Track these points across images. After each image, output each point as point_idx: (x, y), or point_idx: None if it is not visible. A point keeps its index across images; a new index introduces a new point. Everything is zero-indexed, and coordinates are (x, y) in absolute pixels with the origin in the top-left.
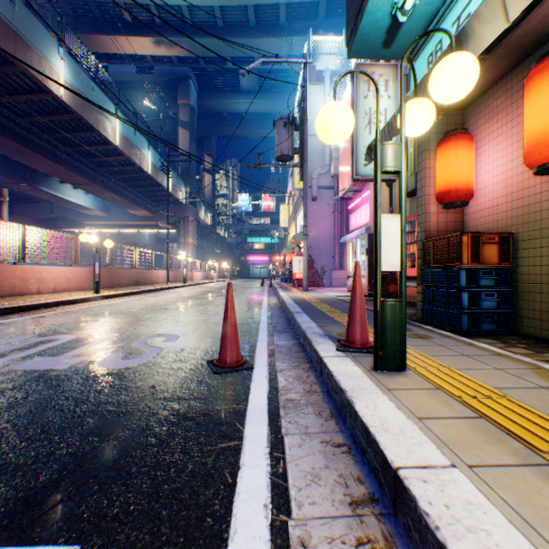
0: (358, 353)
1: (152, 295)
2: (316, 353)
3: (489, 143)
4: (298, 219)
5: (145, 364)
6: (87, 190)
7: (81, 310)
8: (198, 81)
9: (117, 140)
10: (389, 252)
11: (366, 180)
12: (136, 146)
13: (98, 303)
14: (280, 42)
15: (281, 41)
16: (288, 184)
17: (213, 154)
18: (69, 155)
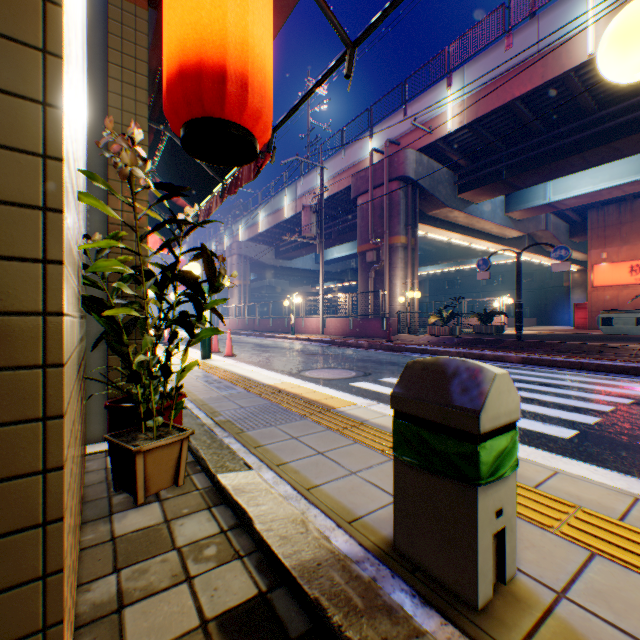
0: None
1: None
2: None
3: None
4: None
5: None
6: None
7: None
8: None
9: None
10: None
11: None
12: None
13: None
14: None
15: None
16: None
17: None
18: None
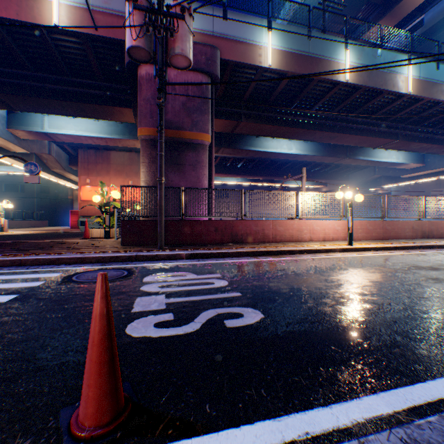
0: None
1: (419, 252)
2: None
3: None
4: None
5: (131, 340)
6: (389, 148)
7: (302, 260)
8: None
9: (407, 88)
10: None
11: None
12: (438, 81)
13: (336, 254)
14: None
15: None
16: None
17: None
18: (367, 125)
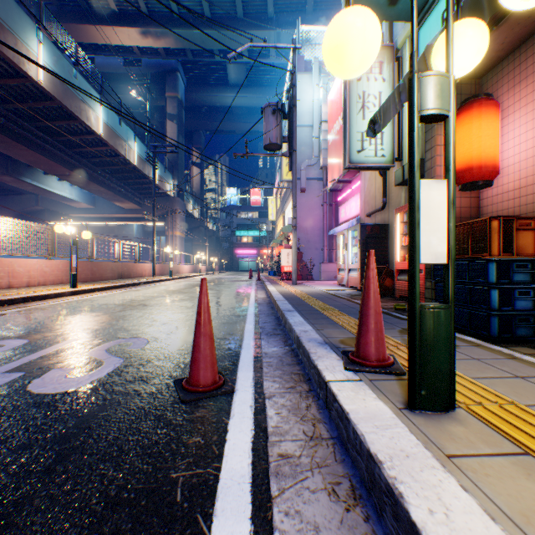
0: (376, 375)
1: (134, 289)
2: (317, 373)
3: (515, 113)
4: (287, 211)
5: (92, 387)
6: (71, 181)
7: (49, 307)
8: (186, 74)
9: (101, 129)
10: (432, 235)
11: (359, 168)
12: (122, 136)
13: (72, 298)
14: (268, 35)
15: (269, 34)
16: (276, 178)
17: (201, 148)
18: (51, 145)
